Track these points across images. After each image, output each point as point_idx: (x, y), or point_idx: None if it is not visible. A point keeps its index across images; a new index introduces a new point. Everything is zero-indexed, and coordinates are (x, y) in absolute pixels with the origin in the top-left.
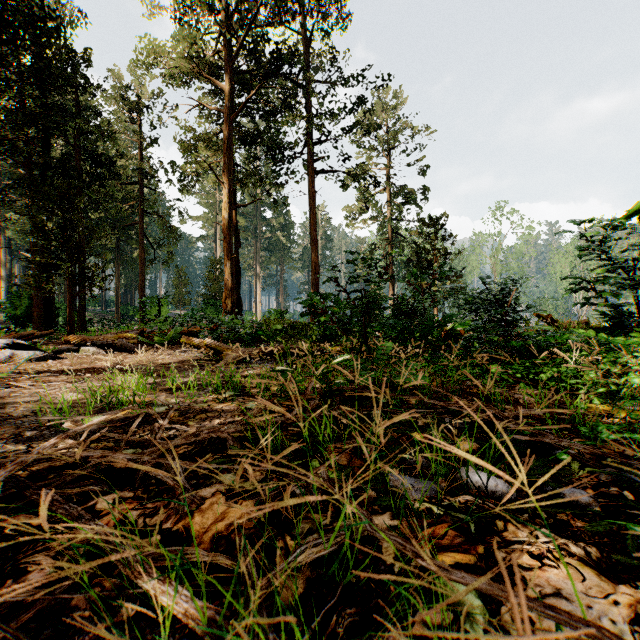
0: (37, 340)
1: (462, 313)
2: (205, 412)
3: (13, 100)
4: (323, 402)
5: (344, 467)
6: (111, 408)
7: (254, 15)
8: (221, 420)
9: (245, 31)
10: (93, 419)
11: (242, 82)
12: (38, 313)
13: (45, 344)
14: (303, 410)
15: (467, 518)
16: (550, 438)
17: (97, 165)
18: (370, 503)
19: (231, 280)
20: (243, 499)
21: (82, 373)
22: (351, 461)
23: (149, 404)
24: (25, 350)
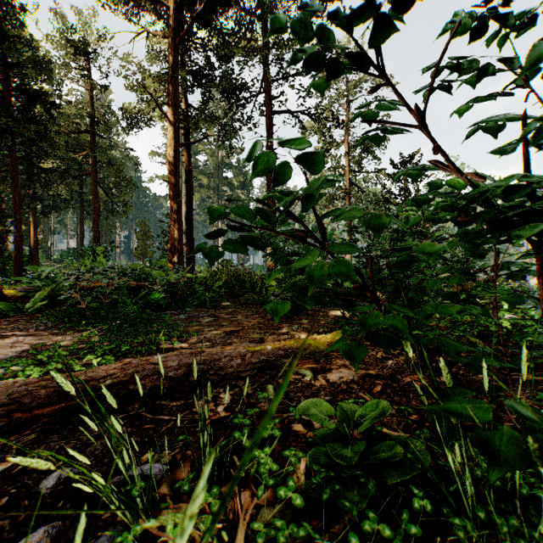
0: None
1: None
2: None
3: None
4: None
5: None
6: None
7: None
8: None
9: None
10: None
11: (189, 0)
12: None
13: None
14: None
15: None
16: None
17: (36, 103)
18: None
19: (178, 226)
20: None
21: None
22: None
23: None
24: None
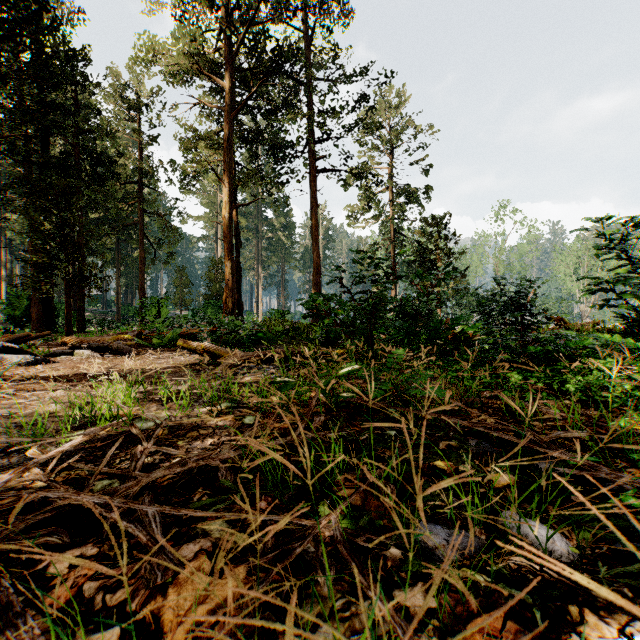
0: (34, 341)
1: (465, 313)
2: (197, 428)
3: (11, 98)
4: (331, 425)
5: (358, 509)
6: (94, 423)
7: (255, 11)
8: (215, 439)
9: (246, 28)
10: (72, 437)
11: (243, 79)
12: (37, 314)
13: (41, 346)
14: (307, 428)
15: (527, 598)
16: (604, 472)
17: (96, 164)
18: (395, 568)
19: (232, 280)
20: (234, 560)
21: (71, 380)
22: (366, 501)
23: (137, 418)
24: (15, 354)
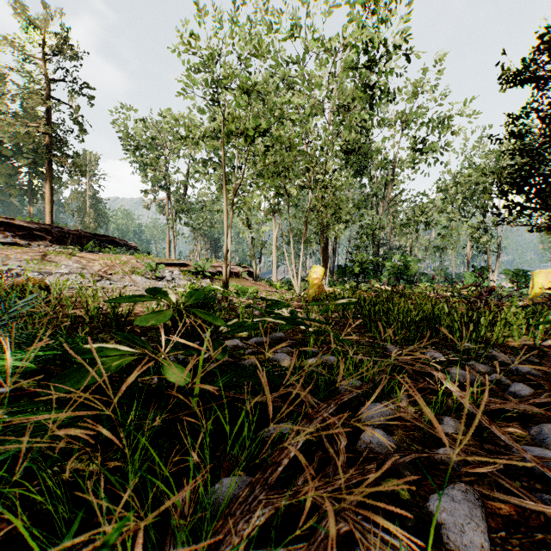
0: None
1: None
2: None
3: None
4: None
5: None
6: None
7: None
8: None
9: None
10: None
11: None
12: None
13: None
14: None
15: None
16: None
17: None
18: None
19: None
20: None
21: None
22: None
23: None
24: None
